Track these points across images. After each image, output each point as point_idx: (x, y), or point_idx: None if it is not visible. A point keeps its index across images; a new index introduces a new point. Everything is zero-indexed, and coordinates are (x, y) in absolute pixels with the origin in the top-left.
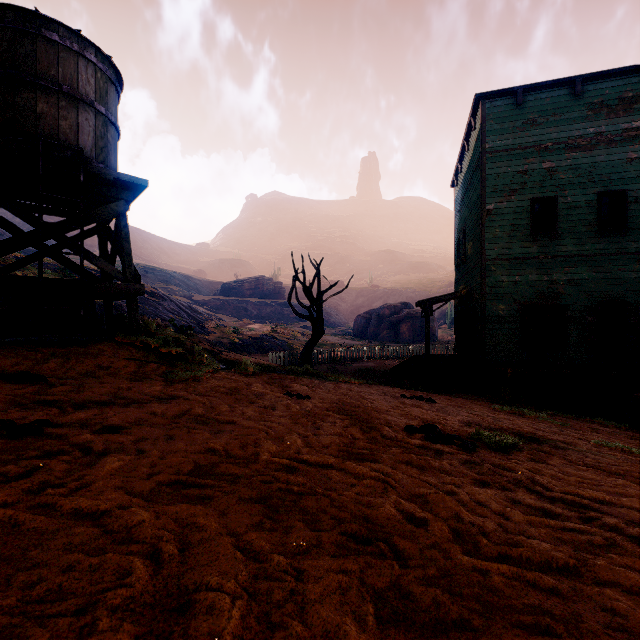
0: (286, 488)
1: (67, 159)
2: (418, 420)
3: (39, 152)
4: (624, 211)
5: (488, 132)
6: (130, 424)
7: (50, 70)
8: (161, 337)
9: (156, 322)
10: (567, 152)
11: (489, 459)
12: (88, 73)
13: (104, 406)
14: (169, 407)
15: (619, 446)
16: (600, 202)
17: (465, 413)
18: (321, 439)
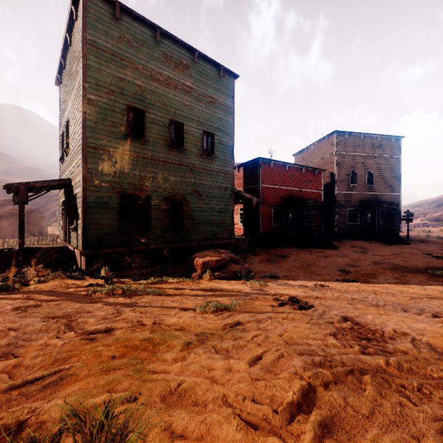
0: None
1: None
2: None
3: None
4: (182, 137)
5: (90, 24)
6: None
7: None
8: None
9: None
10: (152, 80)
11: None
12: None
13: None
14: None
15: (219, 307)
16: (170, 126)
17: (37, 322)
18: None
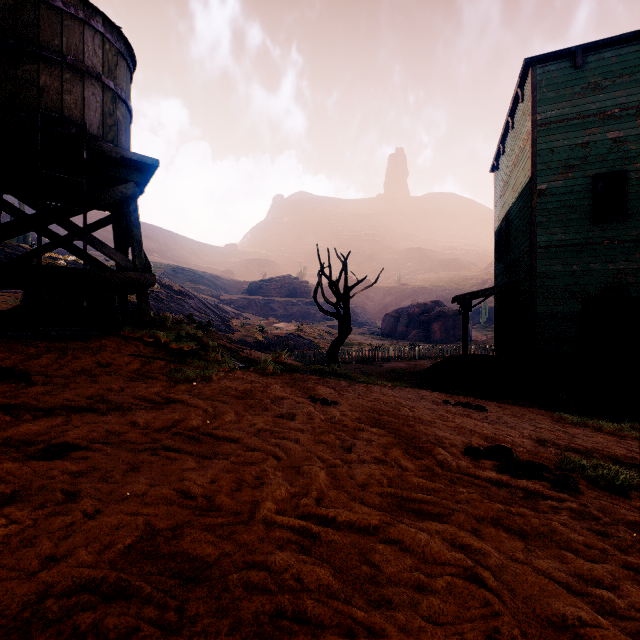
0: (292, 610)
1: (70, 135)
2: (477, 437)
3: (37, 126)
4: None
5: (540, 101)
6: (88, 443)
7: (53, 40)
8: (173, 332)
9: (178, 319)
10: (638, 118)
11: (611, 510)
12: (95, 44)
13: (75, 413)
14: (158, 415)
15: None
16: None
17: (529, 426)
18: (354, 471)
